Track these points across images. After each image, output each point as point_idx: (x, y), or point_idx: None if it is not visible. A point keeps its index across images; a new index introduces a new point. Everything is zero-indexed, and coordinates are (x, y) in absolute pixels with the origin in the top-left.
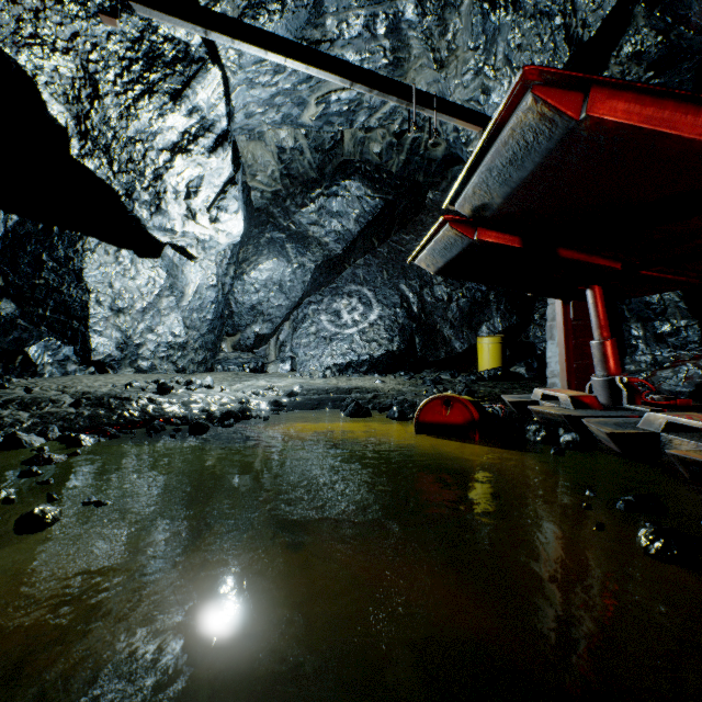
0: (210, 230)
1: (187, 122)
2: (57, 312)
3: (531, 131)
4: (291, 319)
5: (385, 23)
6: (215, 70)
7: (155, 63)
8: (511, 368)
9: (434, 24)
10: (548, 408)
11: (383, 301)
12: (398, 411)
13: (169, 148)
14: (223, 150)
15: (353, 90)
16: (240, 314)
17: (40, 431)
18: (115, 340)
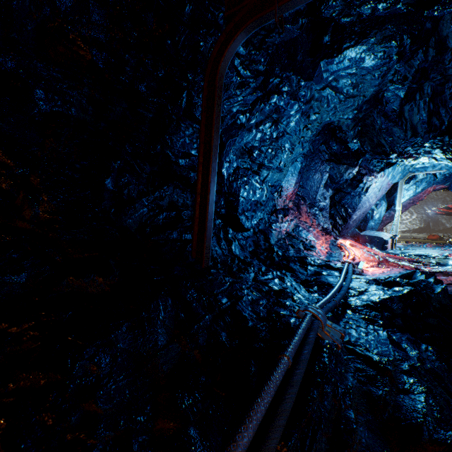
0: None
1: None
2: None
3: (437, 209)
4: None
5: None
6: None
7: None
8: None
9: None
10: None
11: (417, 212)
12: (423, 238)
13: None
14: None
15: None
16: None
17: None
18: None
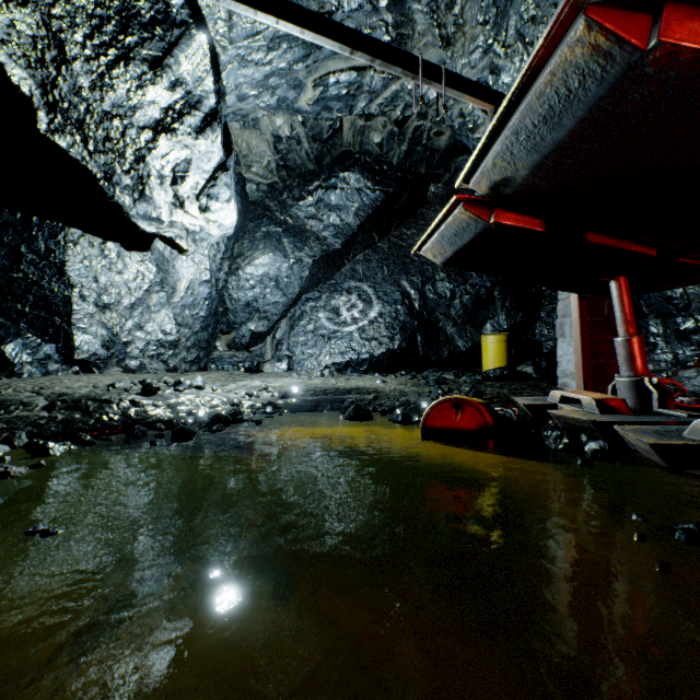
0: (200, 221)
1: (170, 96)
2: (37, 307)
3: (577, 73)
4: (288, 317)
5: None
6: (200, 37)
7: (130, 23)
8: (518, 367)
9: None
10: (571, 412)
11: (383, 297)
12: (402, 415)
13: (151, 126)
14: (212, 131)
15: (353, 72)
16: (235, 311)
17: (4, 438)
18: (101, 338)
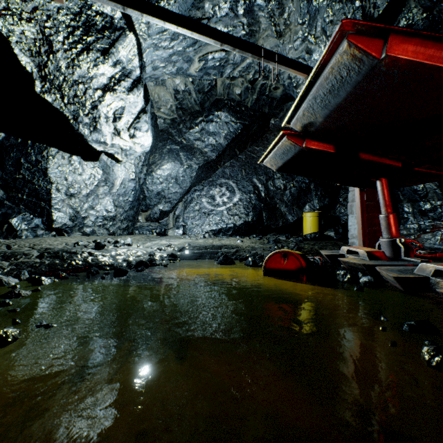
0: (129, 143)
1: (113, 70)
2: (31, 196)
3: (345, 68)
4: (183, 201)
5: (243, 7)
6: (131, 36)
7: (90, 29)
8: (325, 232)
9: (276, 7)
10: (352, 259)
11: (242, 189)
12: (252, 261)
13: (101, 88)
14: (137, 90)
15: (223, 52)
16: (150, 197)
17: (15, 274)
18: (69, 214)
